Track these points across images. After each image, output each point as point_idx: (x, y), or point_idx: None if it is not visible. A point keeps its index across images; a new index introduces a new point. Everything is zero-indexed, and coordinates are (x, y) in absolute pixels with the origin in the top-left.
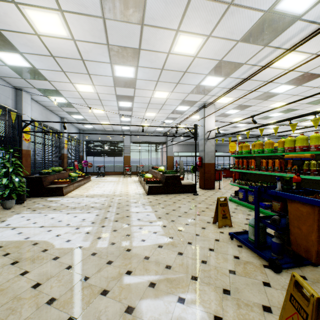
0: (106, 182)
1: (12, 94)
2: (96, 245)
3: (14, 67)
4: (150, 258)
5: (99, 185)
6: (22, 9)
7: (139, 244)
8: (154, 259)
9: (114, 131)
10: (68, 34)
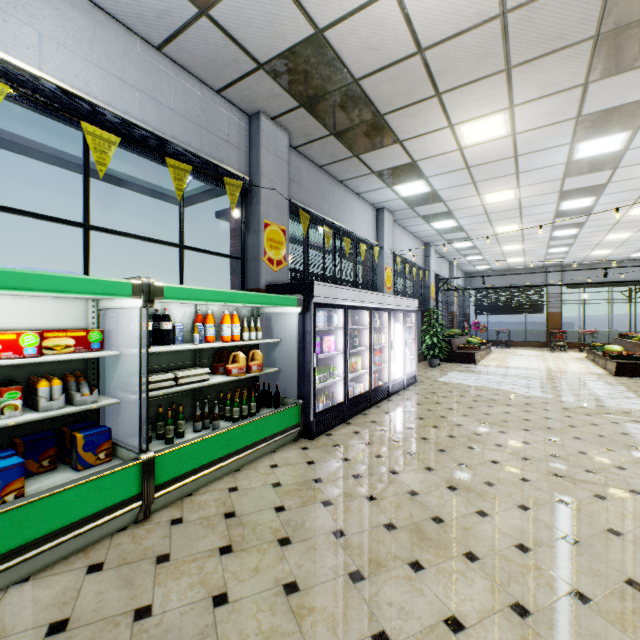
0: (520, 355)
1: (422, 251)
2: (560, 398)
3: (438, 229)
4: (631, 413)
5: (512, 358)
6: (482, 196)
7: (614, 406)
8: (636, 414)
9: (526, 268)
10: (515, 197)
